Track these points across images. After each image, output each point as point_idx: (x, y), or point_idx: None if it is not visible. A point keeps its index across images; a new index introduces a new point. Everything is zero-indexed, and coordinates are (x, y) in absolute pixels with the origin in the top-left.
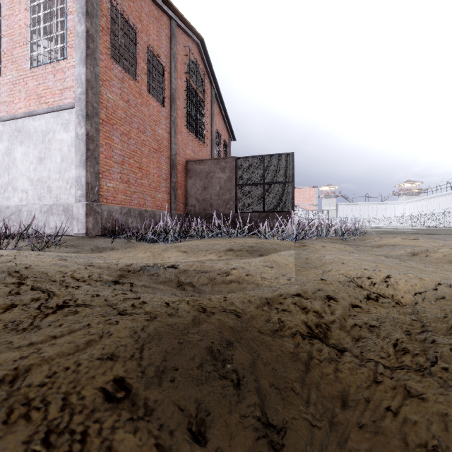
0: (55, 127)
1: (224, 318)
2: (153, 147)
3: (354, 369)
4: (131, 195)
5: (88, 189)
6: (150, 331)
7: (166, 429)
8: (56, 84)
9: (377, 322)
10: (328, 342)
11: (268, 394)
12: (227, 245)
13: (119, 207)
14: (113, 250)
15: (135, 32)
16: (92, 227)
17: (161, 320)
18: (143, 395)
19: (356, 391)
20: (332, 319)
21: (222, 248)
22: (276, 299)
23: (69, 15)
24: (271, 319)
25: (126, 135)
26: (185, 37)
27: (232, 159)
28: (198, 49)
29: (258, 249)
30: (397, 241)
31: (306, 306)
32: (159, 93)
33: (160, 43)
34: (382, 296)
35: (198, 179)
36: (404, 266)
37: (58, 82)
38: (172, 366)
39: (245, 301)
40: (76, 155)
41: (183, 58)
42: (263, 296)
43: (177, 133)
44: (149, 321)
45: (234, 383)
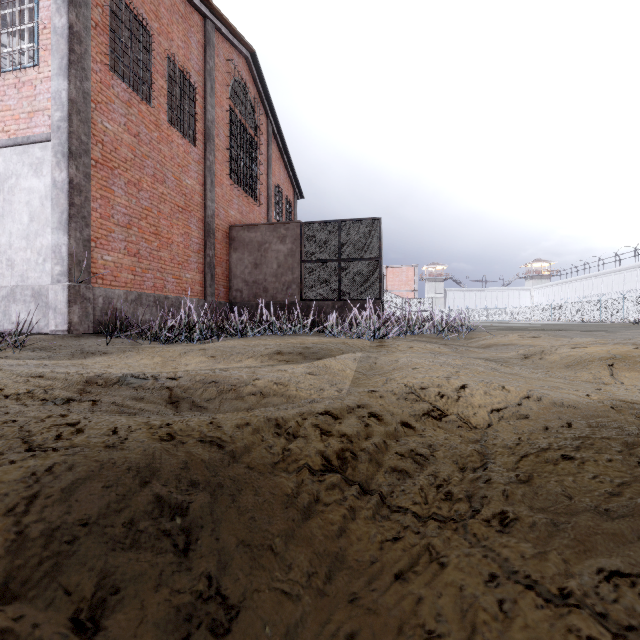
0: (20, 169)
1: (197, 449)
2: (178, 205)
3: (372, 515)
4: (142, 273)
5: (72, 264)
6: (60, 472)
7: (28, 621)
8: (21, 103)
9: (428, 448)
10: (350, 478)
11: (231, 557)
12: (274, 346)
13: (122, 291)
14: (104, 355)
15: (150, 34)
16: (79, 321)
17: (89, 455)
18: (4, 570)
19: (365, 546)
20: (364, 446)
21: (265, 350)
22: (292, 420)
23: (42, 1)
24: (274, 449)
25: (135, 185)
26: (227, 47)
27: (295, 224)
28: (247, 65)
29: (317, 352)
30: (511, 340)
31: (331, 428)
32: (187, 126)
33: (189, 53)
34: (448, 412)
35: (246, 253)
36: (500, 372)
37: (25, 101)
38: (79, 524)
39: (241, 424)
40: (53, 212)
41: (225, 77)
42: (272, 416)
43: (215, 185)
44: (67, 457)
45: (177, 543)
